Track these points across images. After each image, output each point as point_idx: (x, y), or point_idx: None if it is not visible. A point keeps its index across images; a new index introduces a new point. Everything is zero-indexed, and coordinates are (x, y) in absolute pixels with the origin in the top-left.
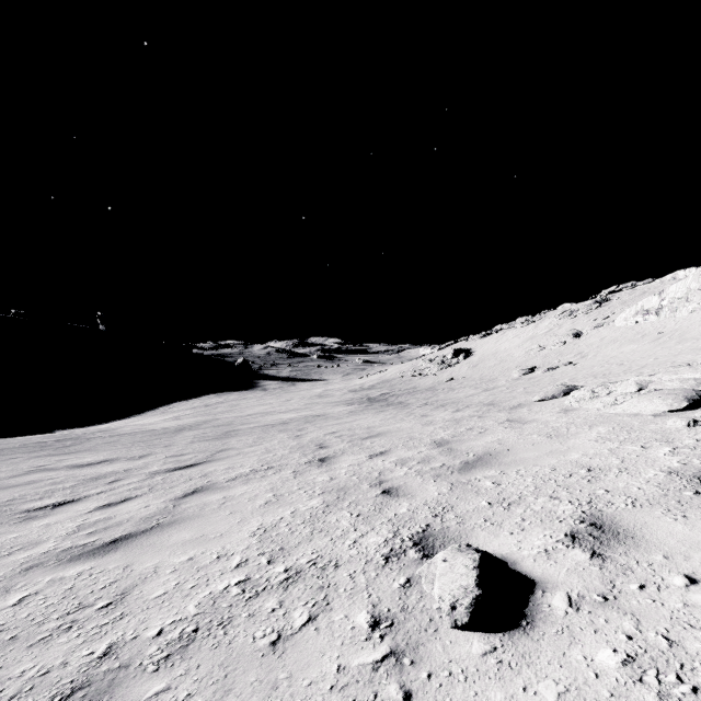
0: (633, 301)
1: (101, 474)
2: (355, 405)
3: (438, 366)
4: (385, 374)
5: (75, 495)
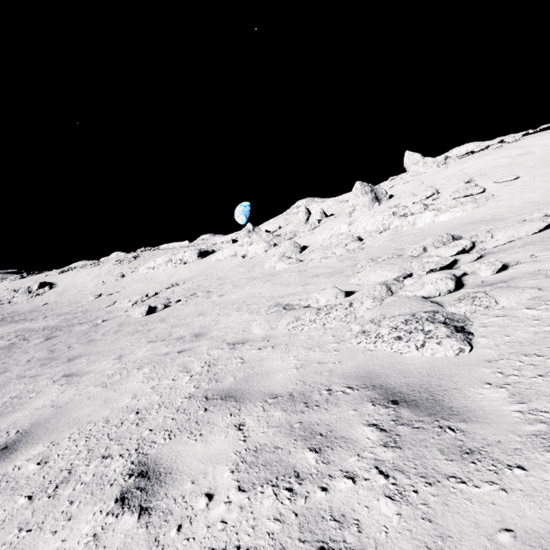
0: (149, 260)
1: None
2: None
3: (28, 295)
4: None
5: None
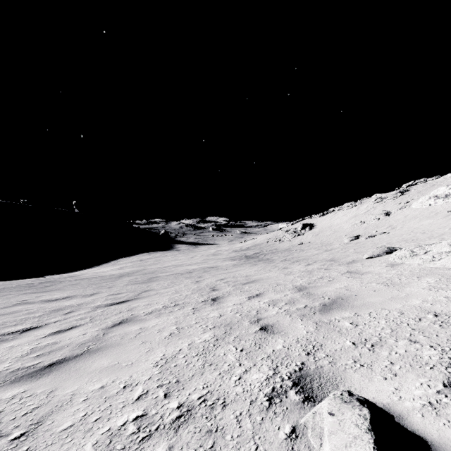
0: (426, 191)
1: (61, 307)
2: (237, 261)
3: (292, 235)
4: (256, 240)
5: (39, 323)
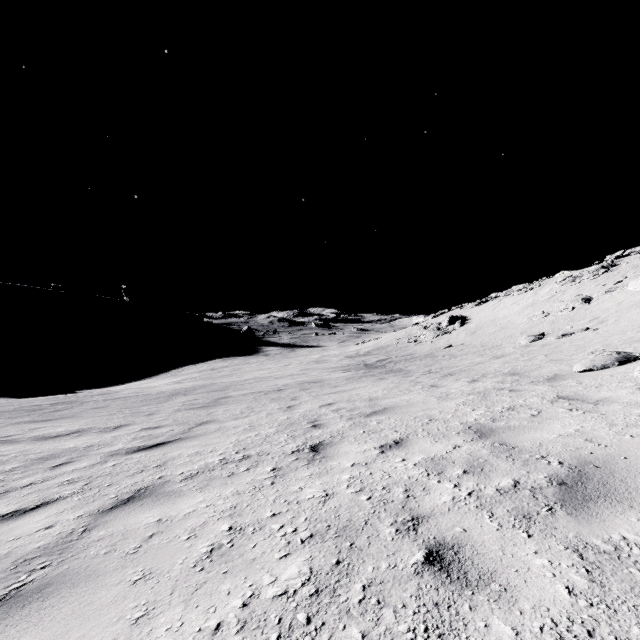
0: None
1: (56, 452)
2: (352, 372)
3: (434, 333)
4: (379, 341)
5: None
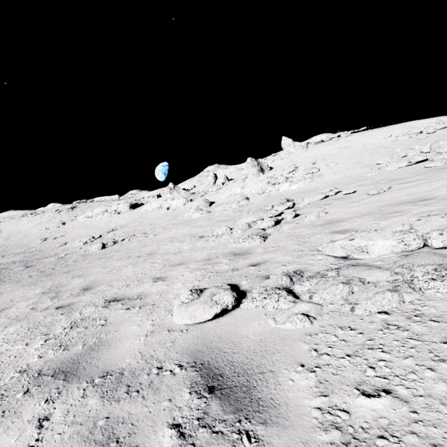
0: (86, 210)
1: None
2: None
3: None
4: None
5: None
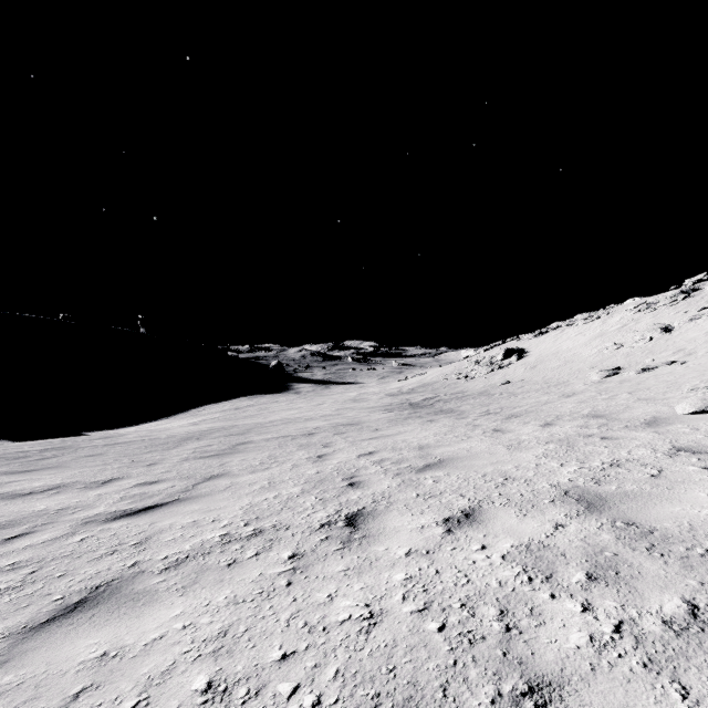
0: None
1: (19, 517)
2: (395, 412)
3: (487, 368)
4: (424, 376)
5: None
